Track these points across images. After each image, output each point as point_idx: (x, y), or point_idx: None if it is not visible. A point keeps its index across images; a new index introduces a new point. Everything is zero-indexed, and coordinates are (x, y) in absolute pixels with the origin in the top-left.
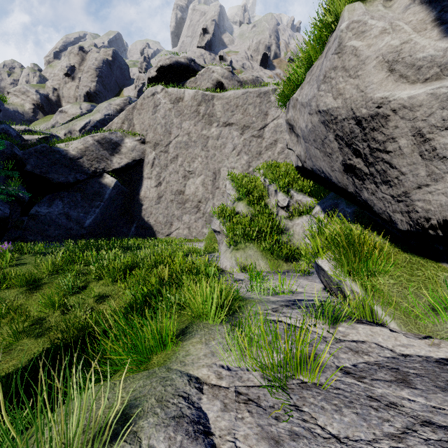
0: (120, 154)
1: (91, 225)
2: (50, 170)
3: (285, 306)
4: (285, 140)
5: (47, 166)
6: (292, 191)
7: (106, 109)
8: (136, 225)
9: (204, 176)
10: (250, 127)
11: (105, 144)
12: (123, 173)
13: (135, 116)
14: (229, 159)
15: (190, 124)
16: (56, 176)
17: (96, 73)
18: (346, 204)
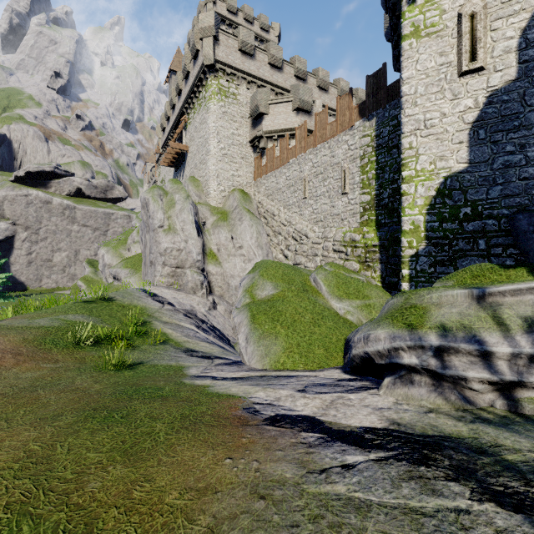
0: None
1: None
2: None
3: None
4: None
5: None
6: None
7: None
8: None
9: (68, 252)
10: (99, 229)
11: None
12: None
13: (6, 205)
14: (86, 244)
15: (57, 220)
16: None
17: None
18: None
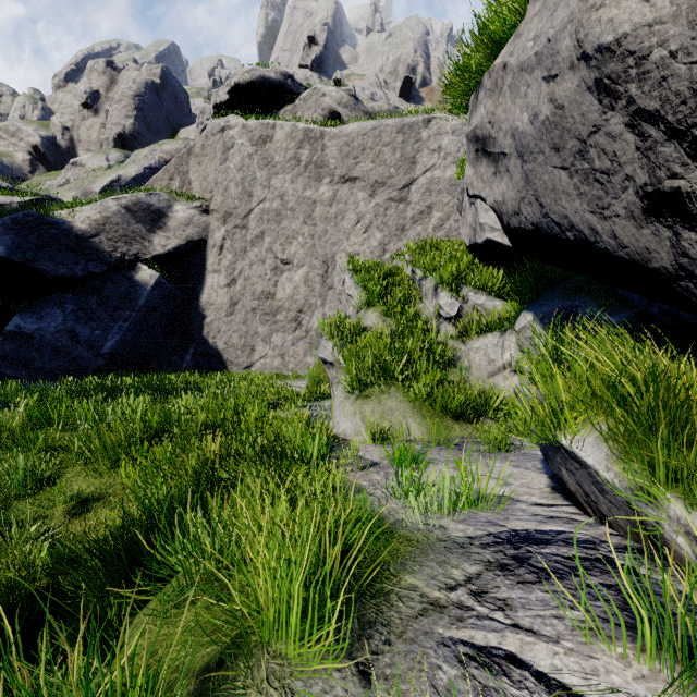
0: (166, 230)
1: (114, 351)
2: (40, 255)
3: (501, 571)
4: (445, 206)
5: (35, 248)
6: (466, 289)
7: (147, 158)
8: (193, 351)
9: (307, 268)
10: (385, 183)
11: (139, 213)
12: (172, 264)
13: (192, 167)
14: (350, 238)
15: (284, 181)
16: (51, 267)
17: (134, 104)
18: (601, 306)
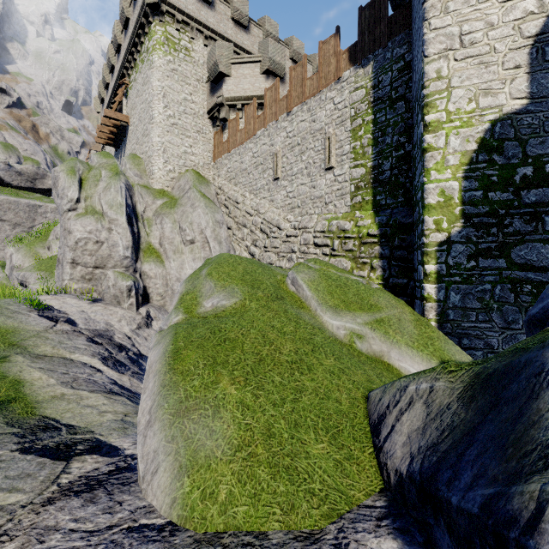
0: None
1: None
2: None
3: None
4: None
5: None
6: None
7: None
8: None
9: None
10: (21, 225)
11: None
12: None
13: None
14: (2, 244)
15: None
16: None
17: None
18: None
